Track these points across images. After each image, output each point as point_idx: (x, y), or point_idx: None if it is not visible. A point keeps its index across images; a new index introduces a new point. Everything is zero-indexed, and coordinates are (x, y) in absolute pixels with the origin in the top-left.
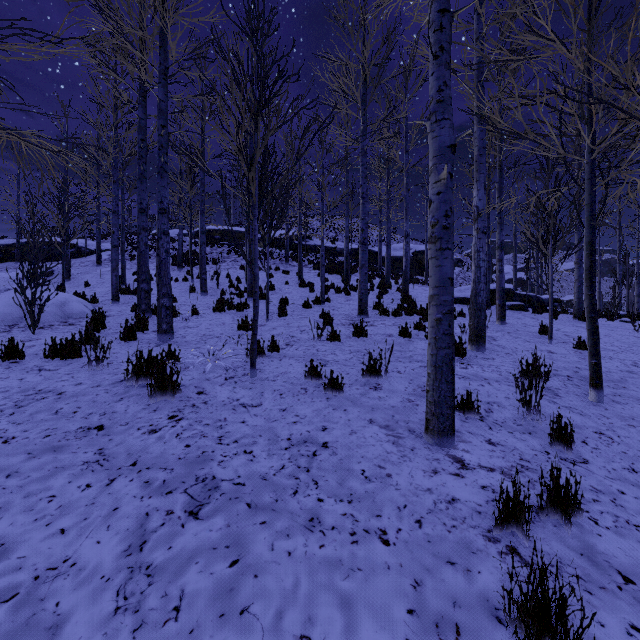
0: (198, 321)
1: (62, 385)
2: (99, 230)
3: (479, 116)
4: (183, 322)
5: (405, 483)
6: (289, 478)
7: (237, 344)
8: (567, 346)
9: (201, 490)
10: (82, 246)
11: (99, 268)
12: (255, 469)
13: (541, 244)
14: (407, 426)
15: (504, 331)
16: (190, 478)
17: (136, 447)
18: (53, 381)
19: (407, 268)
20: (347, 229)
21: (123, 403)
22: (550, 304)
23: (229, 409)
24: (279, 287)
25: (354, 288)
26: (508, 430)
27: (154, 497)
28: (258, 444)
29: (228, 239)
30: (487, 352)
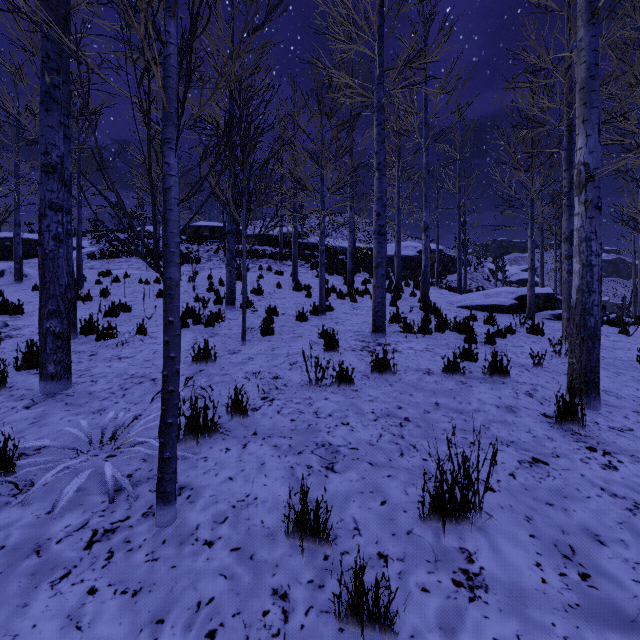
0: (140, 345)
1: None
2: None
3: (589, 11)
4: (117, 347)
5: None
6: None
7: None
8: None
9: None
10: None
11: None
12: None
13: None
14: None
15: None
16: None
17: None
18: None
19: (427, 268)
20: (351, 221)
21: None
22: None
23: None
24: (269, 291)
25: (360, 292)
26: None
27: None
28: None
29: (218, 236)
30: (603, 410)
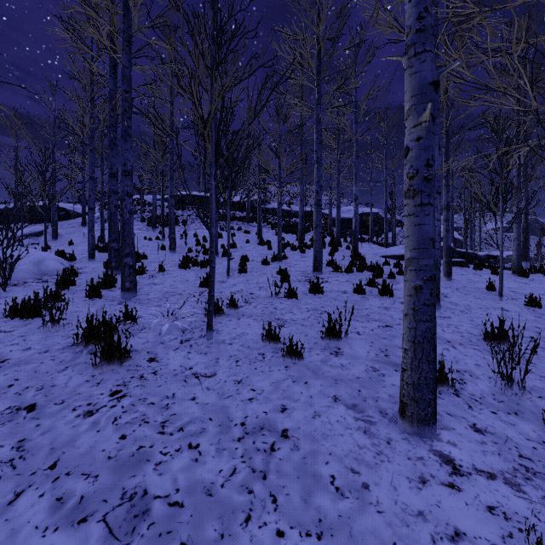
0: (163, 278)
1: (9, 350)
2: (84, 195)
3: None
4: (149, 279)
5: (388, 501)
6: (240, 491)
7: (197, 302)
8: (518, 303)
9: (124, 517)
10: (71, 210)
11: (84, 229)
12: (199, 476)
13: (492, 204)
14: (377, 405)
15: (452, 287)
16: (115, 493)
17: (63, 438)
18: (2, 345)
19: (356, 228)
20: (302, 193)
21: (66, 373)
22: (500, 262)
23: (180, 381)
24: (241, 245)
25: (308, 246)
26: (490, 409)
27: (61, 529)
28: (207, 433)
29: (197, 203)
30: (442, 310)
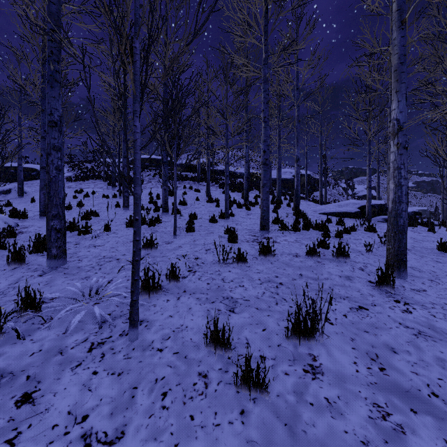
0: (107, 238)
1: None
2: None
3: (400, 20)
4: (92, 239)
5: None
6: None
7: None
8: None
9: None
10: None
11: None
12: None
13: None
14: None
15: None
16: None
17: None
18: None
19: (298, 187)
20: (247, 155)
21: None
22: None
23: None
24: (191, 203)
25: (253, 203)
26: None
27: None
28: None
29: (155, 165)
30: (409, 279)
